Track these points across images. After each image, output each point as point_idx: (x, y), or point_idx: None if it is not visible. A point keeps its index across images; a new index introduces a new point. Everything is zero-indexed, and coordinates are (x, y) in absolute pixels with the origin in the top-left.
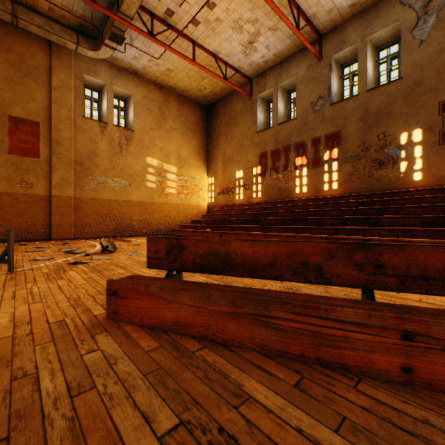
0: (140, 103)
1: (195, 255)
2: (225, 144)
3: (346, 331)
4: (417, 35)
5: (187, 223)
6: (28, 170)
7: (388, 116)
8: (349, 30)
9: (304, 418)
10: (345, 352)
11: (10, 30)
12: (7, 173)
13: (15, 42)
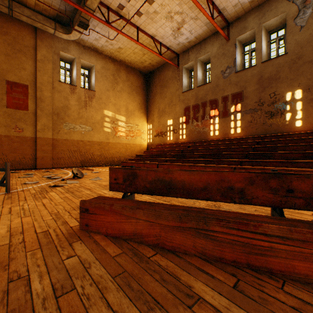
0: (100, 72)
1: (146, 181)
2: (160, 101)
3: (271, 242)
4: (298, 23)
5: (132, 157)
6: (20, 119)
7: (277, 80)
8: (249, 19)
9: None
10: (270, 259)
11: (7, 20)
12: (5, 121)
13: (11, 28)
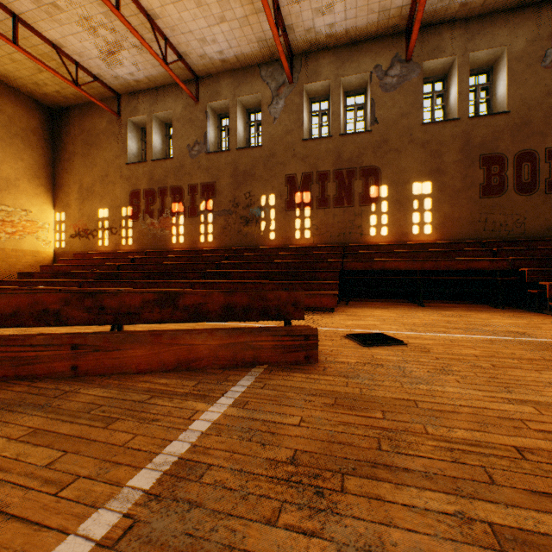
0: None
1: None
2: (83, 170)
3: (38, 351)
4: (272, 112)
5: (13, 277)
6: None
7: (253, 178)
8: (223, 83)
9: None
10: (37, 366)
11: None
12: None
13: None
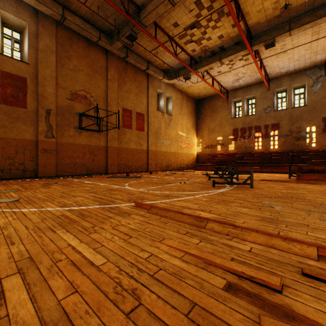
0: (174, 101)
1: (305, 169)
2: (210, 122)
3: None
4: (313, 90)
5: (189, 163)
6: (141, 138)
7: (301, 120)
8: (283, 80)
9: None
10: None
11: (136, 71)
12: (135, 139)
13: (137, 76)
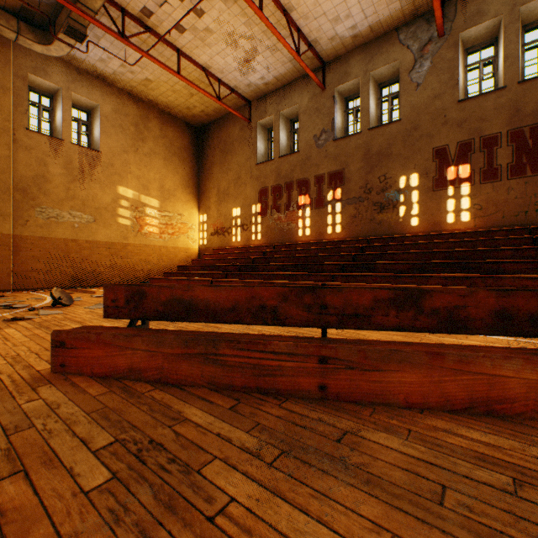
0: (110, 118)
1: (158, 302)
2: (220, 176)
3: (280, 361)
4: (414, 78)
5: (172, 270)
6: None
7: (388, 158)
8: (352, 62)
9: (226, 427)
10: (279, 379)
11: None
12: None
13: None
